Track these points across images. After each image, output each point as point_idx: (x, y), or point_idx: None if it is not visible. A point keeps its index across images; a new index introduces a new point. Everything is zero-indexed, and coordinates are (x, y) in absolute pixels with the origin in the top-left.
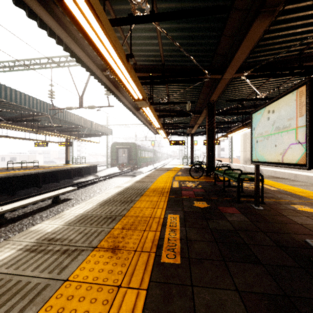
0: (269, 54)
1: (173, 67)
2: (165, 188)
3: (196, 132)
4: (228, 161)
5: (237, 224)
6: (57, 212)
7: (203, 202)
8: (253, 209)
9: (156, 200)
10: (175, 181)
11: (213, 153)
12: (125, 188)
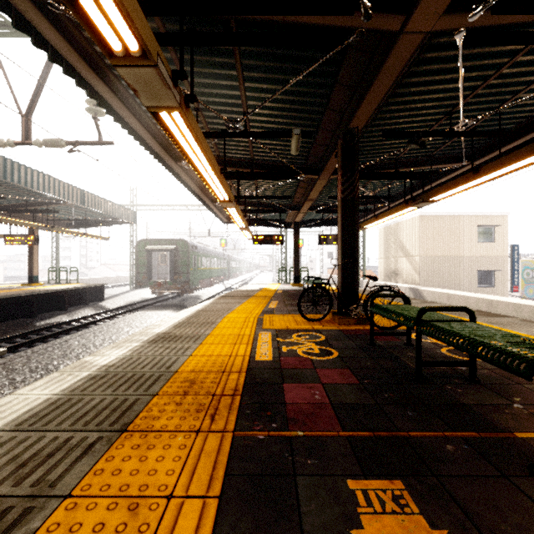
0: None
1: None
2: (231, 366)
3: (303, 220)
4: None
5: None
6: None
7: (391, 481)
8: None
9: (168, 484)
10: (264, 333)
11: (354, 259)
12: (95, 372)
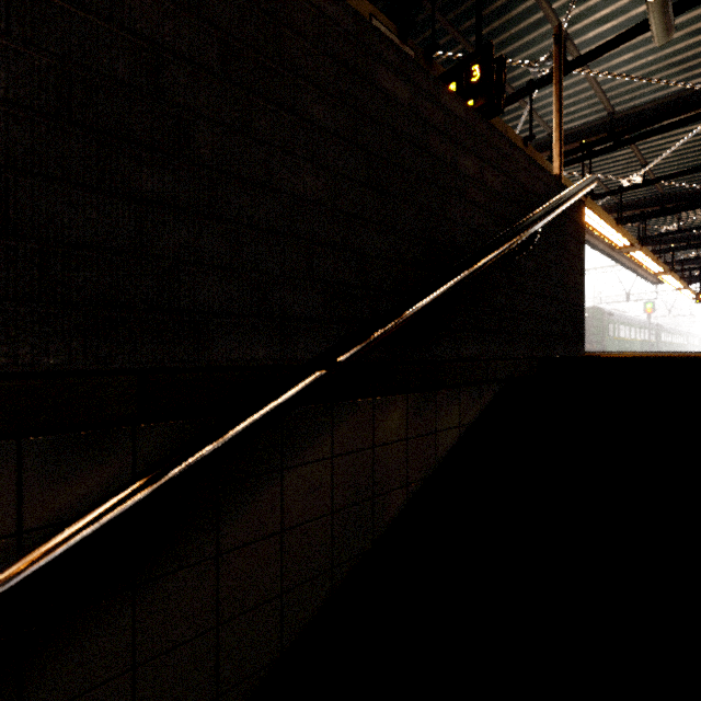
0: None
1: (681, 194)
2: None
3: None
4: None
5: None
6: None
7: None
8: None
9: None
10: None
11: None
12: None
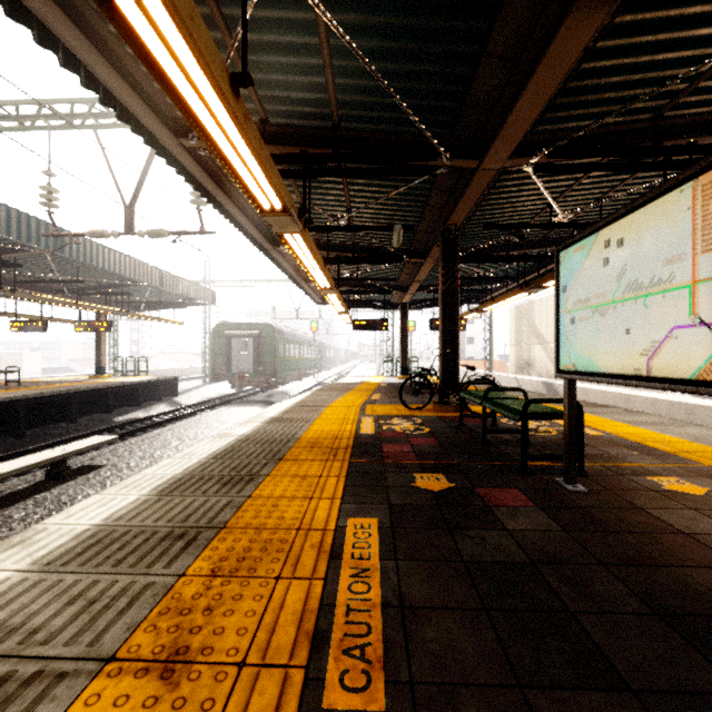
0: (587, 115)
1: (362, 136)
2: (341, 436)
3: (413, 300)
4: (482, 366)
5: (533, 542)
6: (58, 504)
7: (437, 474)
8: (563, 492)
9: (318, 474)
10: (367, 418)
11: (455, 349)
12: (239, 438)
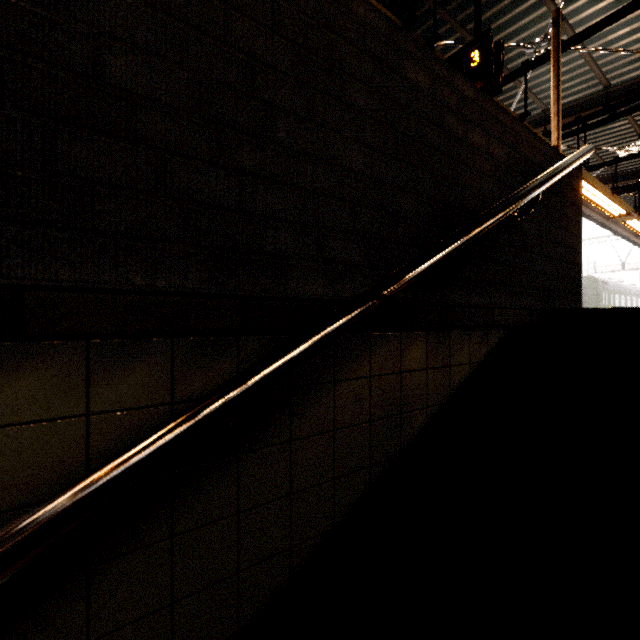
0: None
1: None
2: None
3: None
4: None
5: None
6: None
7: None
8: None
9: None
10: None
11: None
12: None
